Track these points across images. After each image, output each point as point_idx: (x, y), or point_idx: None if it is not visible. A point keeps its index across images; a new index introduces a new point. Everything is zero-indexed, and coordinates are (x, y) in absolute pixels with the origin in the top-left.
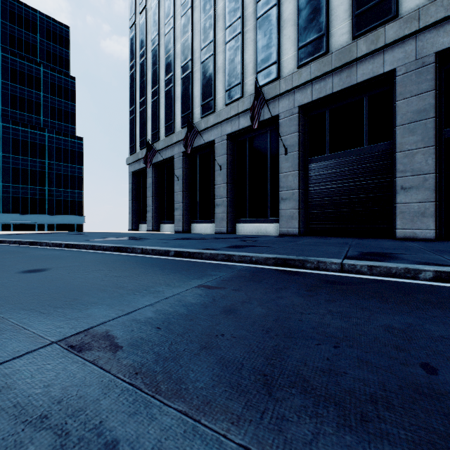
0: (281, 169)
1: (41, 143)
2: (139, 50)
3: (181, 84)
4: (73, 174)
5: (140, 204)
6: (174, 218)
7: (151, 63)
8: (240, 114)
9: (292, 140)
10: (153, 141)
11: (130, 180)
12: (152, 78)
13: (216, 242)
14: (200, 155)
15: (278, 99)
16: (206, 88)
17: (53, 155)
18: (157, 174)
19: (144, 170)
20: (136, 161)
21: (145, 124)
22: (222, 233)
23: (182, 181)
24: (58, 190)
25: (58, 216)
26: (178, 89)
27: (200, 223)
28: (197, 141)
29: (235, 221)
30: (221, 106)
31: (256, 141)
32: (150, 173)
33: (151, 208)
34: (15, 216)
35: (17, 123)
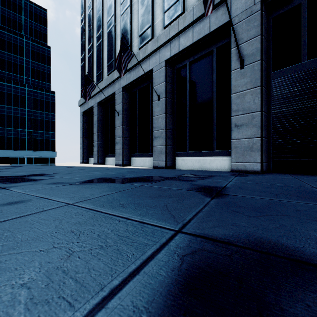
0: (234, 87)
1: (22, 95)
2: (87, 3)
3: (120, 21)
4: (47, 119)
5: (90, 141)
6: (115, 152)
7: (96, 11)
8: (180, 33)
9: (252, 48)
10: (98, 82)
11: (81, 119)
12: (97, 24)
13: (143, 198)
14: (139, 89)
15: (230, 0)
16: (144, 17)
17: (32, 105)
18: (102, 112)
19: (92, 110)
20: (85, 102)
21: (92, 68)
22: (160, 167)
23: (122, 115)
24: (35, 131)
25: (35, 151)
26: (118, 27)
27: (138, 156)
28: (135, 74)
29: (174, 155)
30: (159, 31)
31: (198, 64)
32: (95, 111)
33: (96, 143)
34: (2, 151)
35: (3, 80)
